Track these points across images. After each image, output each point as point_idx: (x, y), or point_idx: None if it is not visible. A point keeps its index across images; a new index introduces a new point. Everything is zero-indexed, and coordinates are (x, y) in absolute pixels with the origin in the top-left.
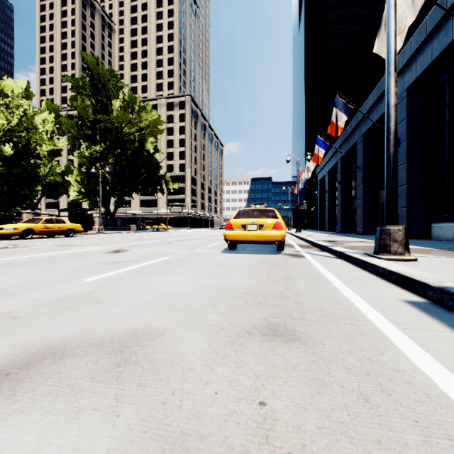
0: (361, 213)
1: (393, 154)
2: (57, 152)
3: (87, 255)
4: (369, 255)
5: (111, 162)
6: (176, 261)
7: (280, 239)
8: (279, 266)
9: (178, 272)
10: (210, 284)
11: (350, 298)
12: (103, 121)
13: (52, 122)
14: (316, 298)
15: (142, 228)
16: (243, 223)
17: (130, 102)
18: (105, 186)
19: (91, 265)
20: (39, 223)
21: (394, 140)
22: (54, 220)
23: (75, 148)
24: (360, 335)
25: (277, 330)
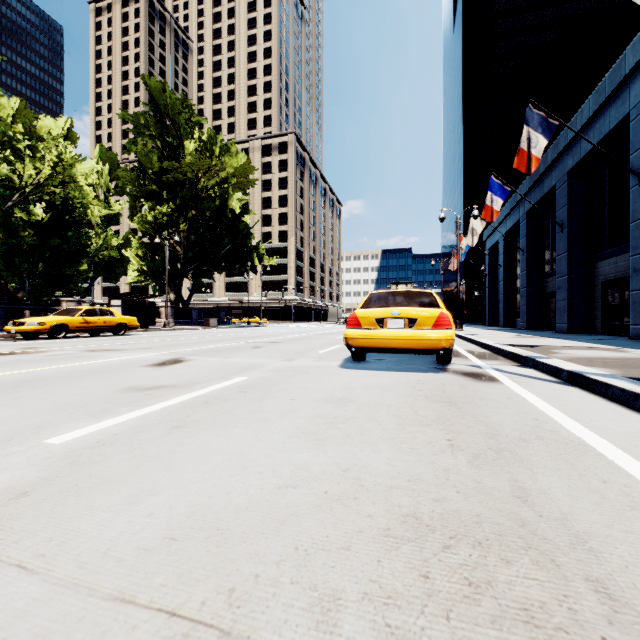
0: (564, 298)
1: None
2: (114, 219)
3: (114, 371)
4: None
5: (182, 229)
6: (258, 387)
7: (448, 345)
8: (459, 405)
9: (252, 418)
10: (315, 468)
11: None
12: (172, 172)
13: (107, 177)
14: None
15: (227, 322)
16: (379, 315)
17: (208, 143)
18: (175, 264)
19: (100, 395)
20: (76, 315)
21: None
22: (98, 312)
23: (135, 211)
24: None
25: None
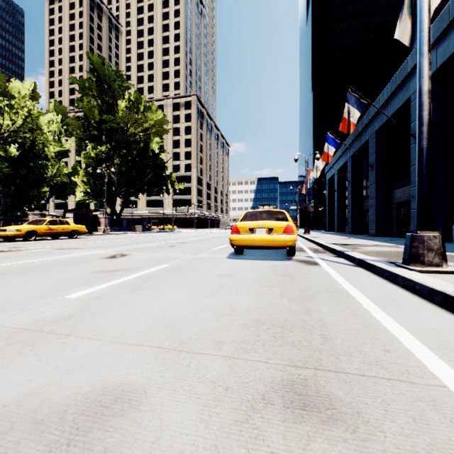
0: (373, 213)
1: (426, 148)
2: (64, 153)
3: (83, 261)
4: (396, 264)
5: (116, 163)
6: (177, 269)
7: (291, 244)
8: (292, 277)
9: (177, 285)
10: (213, 305)
11: (392, 330)
12: (109, 122)
13: (59, 123)
14: (348, 329)
15: (148, 229)
16: (251, 226)
17: (135, 102)
18: (111, 187)
19: (83, 275)
20: (42, 224)
21: (428, 131)
22: (58, 222)
23: (81, 149)
24: (432, 409)
25: (306, 394)
